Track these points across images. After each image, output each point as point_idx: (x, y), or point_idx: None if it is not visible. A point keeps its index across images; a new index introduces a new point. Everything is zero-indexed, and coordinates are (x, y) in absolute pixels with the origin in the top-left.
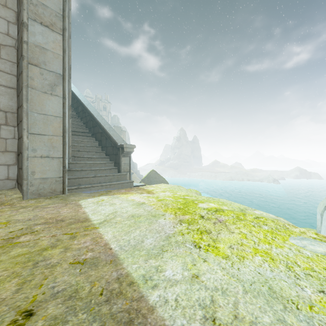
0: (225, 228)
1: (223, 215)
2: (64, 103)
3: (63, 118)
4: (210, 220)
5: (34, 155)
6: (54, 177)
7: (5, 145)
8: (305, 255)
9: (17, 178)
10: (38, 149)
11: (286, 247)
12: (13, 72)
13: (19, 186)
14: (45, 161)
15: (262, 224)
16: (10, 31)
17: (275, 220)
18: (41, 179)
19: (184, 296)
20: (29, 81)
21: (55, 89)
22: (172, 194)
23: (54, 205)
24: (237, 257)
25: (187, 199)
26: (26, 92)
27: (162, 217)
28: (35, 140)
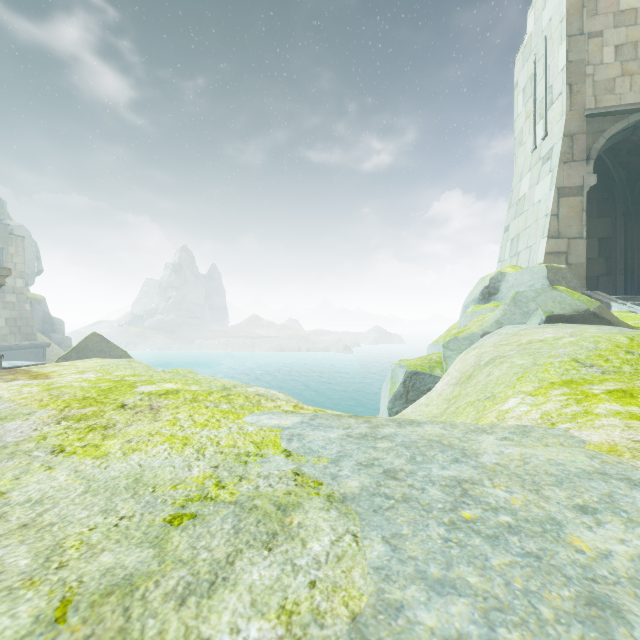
0: (151, 417)
1: (170, 398)
2: None
3: None
4: (135, 409)
5: None
6: None
7: None
8: (243, 431)
9: None
10: None
11: (226, 426)
12: None
13: None
14: None
15: (225, 403)
16: None
17: (253, 395)
18: None
19: None
20: None
21: None
22: (99, 377)
23: None
24: (124, 452)
25: (125, 382)
26: None
27: (22, 418)
28: None
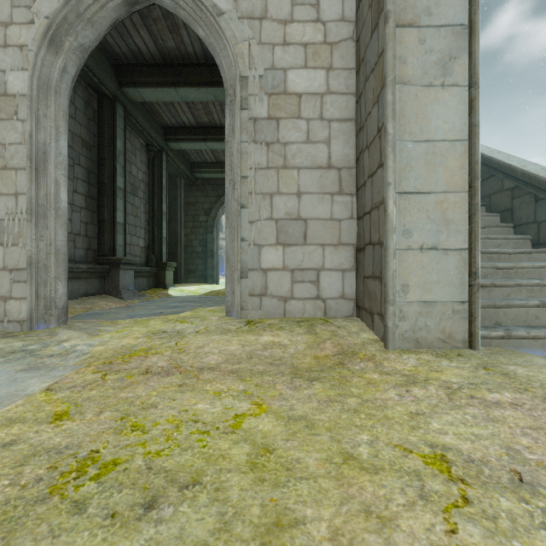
0: None
1: None
2: (473, 100)
3: (472, 141)
4: None
5: (407, 245)
6: (449, 301)
7: (339, 232)
8: None
9: (357, 296)
10: (414, 230)
11: None
12: (350, 88)
13: (364, 314)
14: (429, 258)
15: None
16: (345, 10)
17: None
18: (420, 304)
19: None
20: (396, 70)
21: (451, 69)
22: None
23: (497, 393)
24: None
25: None
26: (392, 96)
27: None
28: (409, 209)
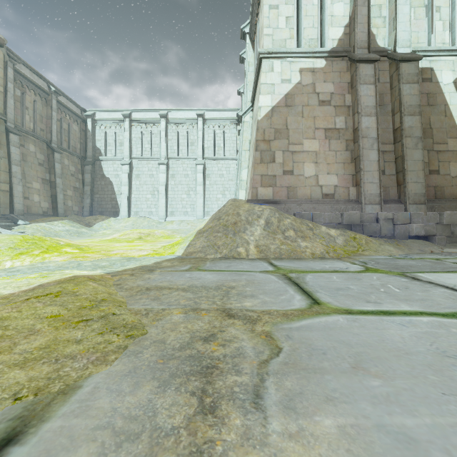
0: None
1: None
2: None
3: None
4: None
5: None
6: None
7: None
8: None
9: None
10: None
11: None
12: None
13: None
14: None
15: None
16: None
17: None
18: None
19: (11, 289)
20: None
21: None
22: None
23: None
24: None
25: None
26: None
27: None
28: None
